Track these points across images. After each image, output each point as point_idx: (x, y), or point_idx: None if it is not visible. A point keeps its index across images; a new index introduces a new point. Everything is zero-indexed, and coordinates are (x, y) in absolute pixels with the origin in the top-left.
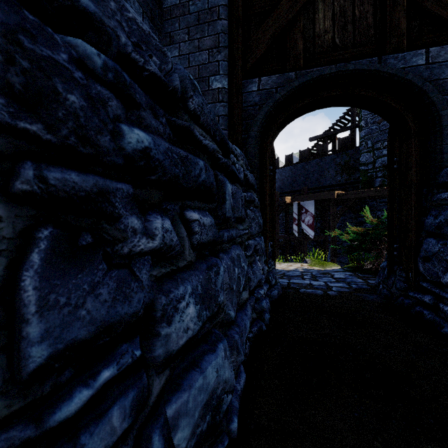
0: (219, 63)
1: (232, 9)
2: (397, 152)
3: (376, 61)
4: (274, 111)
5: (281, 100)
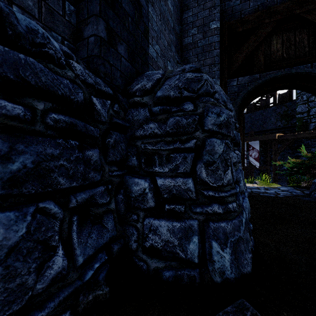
0: (215, 72)
1: (222, 43)
2: None
3: (309, 66)
4: (246, 96)
5: (251, 90)
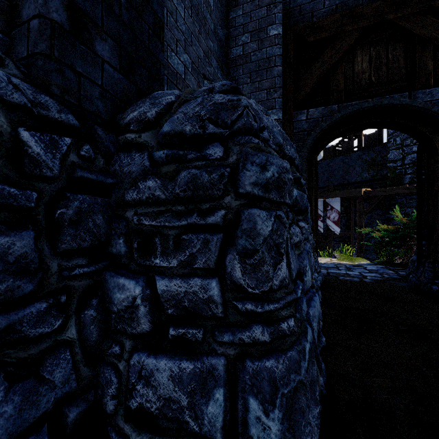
0: (275, 100)
1: (285, 57)
2: (425, 163)
3: (406, 96)
4: (320, 136)
5: (326, 128)
